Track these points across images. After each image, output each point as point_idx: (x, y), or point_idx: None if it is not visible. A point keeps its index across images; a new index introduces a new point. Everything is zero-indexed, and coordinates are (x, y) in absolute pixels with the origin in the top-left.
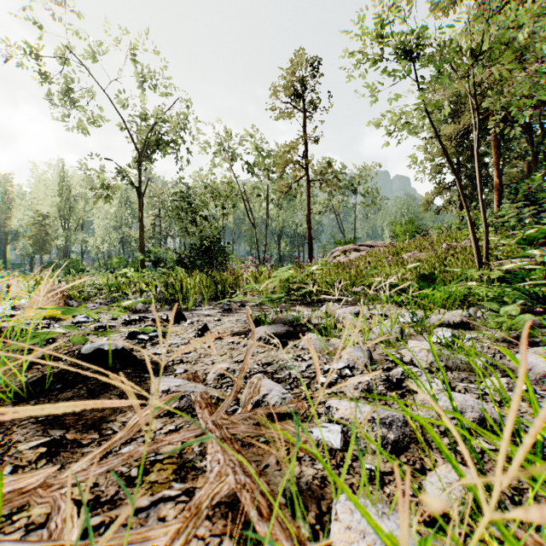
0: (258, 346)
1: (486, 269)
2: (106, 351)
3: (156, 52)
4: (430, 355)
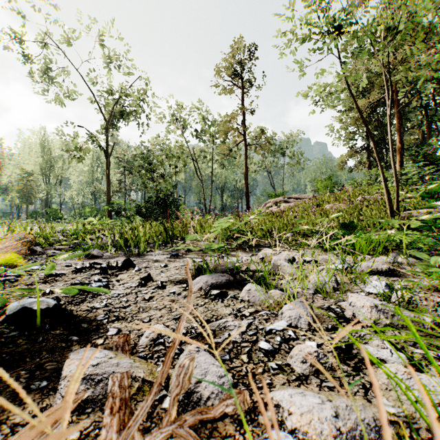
0: (199, 297)
1: (398, 218)
2: (35, 310)
3: (120, 38)
4: (374, 311)
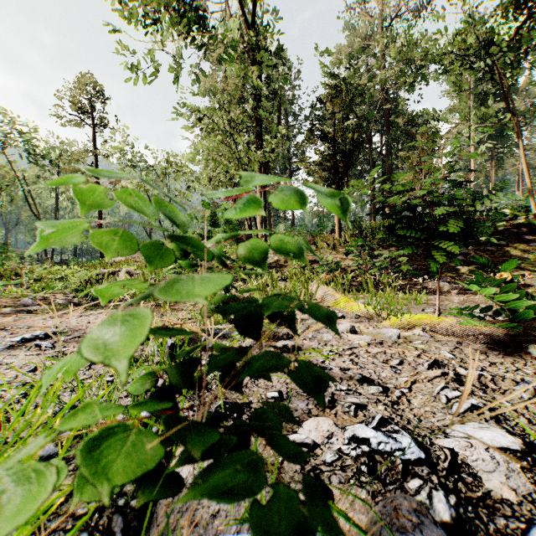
0: None
1: None
2: None
3: None
4: None
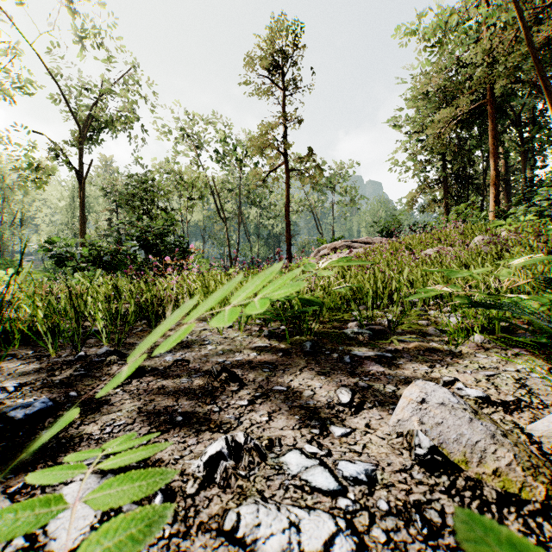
0: None
1: None
2: None
3: (101, 4)
4: None
